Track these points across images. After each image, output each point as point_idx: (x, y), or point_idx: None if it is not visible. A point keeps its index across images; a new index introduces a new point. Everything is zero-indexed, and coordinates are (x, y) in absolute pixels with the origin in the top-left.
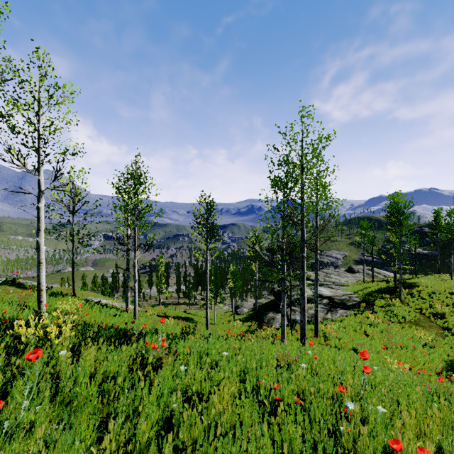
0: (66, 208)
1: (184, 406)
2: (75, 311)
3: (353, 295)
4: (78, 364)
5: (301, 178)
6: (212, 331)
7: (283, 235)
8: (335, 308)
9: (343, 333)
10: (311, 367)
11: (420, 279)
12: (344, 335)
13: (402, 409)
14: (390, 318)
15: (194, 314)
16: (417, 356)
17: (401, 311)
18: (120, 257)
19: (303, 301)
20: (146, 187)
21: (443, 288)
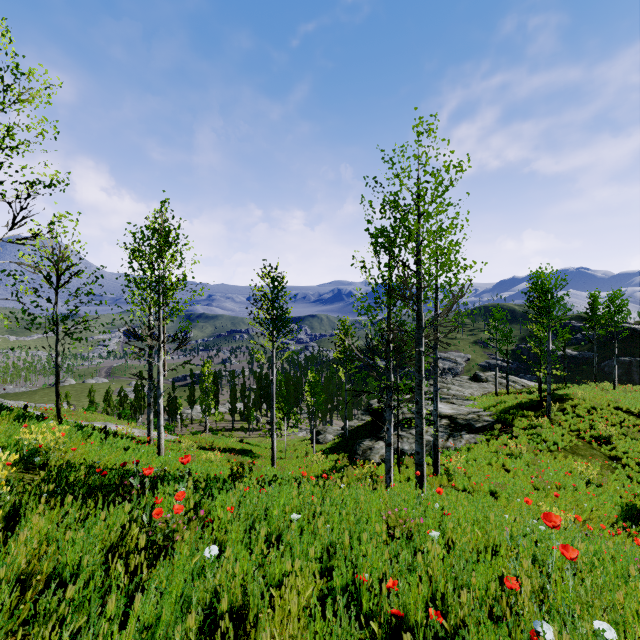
0: (46, 281)
1: (208, 635)
2: (51, 443)
3: (483, 413)
4: (7, 550)
5: (418, 229)
6: (280, 470)
7: (389, 320)
8: (458, 432)
9: (474, 469)
10: (444, 532)
11: (572, 390)
12: (475, 471)
13: (630, 622)
14: (537, 445)
15: (255, 444)
16: (581, 500)
17: (551, 434)
18: (134, 358)
19: (421, 421)
20: (177, 250)
21: (606, 401)
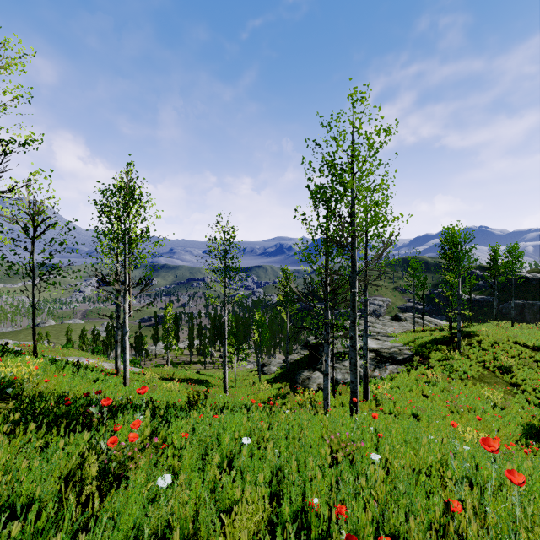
0: (23, 232)
1: None
2: (26, 376)
3: (404, 347)
4: None
5: (353, 185)
6: (231, 397)
7: (327, 265)
8: (383, 364)
9: (398, 395)
10: (381, 454)
11: (477, 328)
12: (399, 397)
13: None
14: (450, 374)
15: (210, 375)
16: (489, 421)
17: (461, 364)
18: (102, 300)
19: (355, 354)
20: (141, 206)
21: (506, 337)
